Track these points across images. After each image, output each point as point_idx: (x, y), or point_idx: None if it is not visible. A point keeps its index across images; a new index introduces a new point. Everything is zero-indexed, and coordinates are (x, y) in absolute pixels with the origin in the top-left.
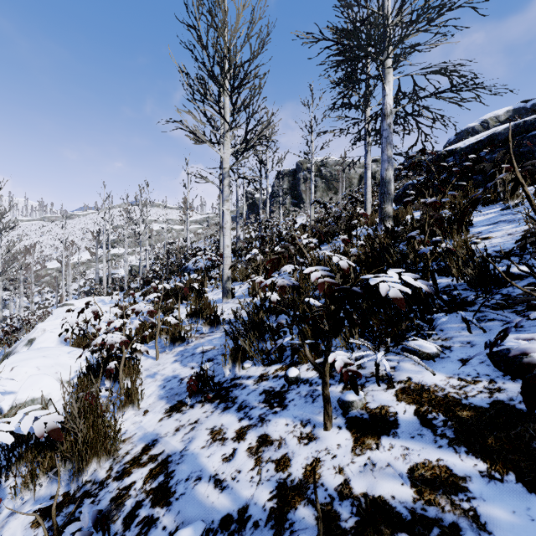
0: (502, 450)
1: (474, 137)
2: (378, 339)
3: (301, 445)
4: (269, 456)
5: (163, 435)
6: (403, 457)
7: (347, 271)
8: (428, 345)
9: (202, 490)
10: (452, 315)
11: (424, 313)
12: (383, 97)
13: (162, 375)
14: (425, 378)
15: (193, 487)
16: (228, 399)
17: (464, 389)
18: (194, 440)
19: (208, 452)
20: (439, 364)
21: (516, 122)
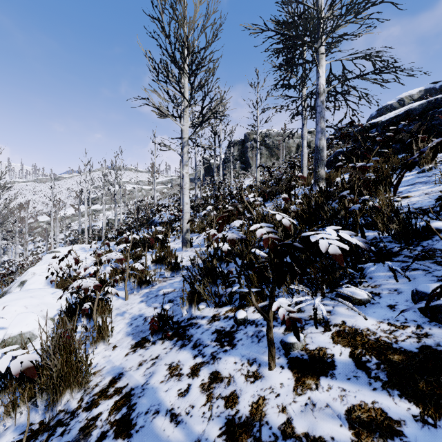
0: (433, 394)
1: (393, 112)
2: (315, 286)
3: (247, 383)
4: (219, 392)
5: (128, 369)
6: (340, 398)
7: (290, 228)
8: (359, 292)
9: (159, 423)
10: (380, 264)
11: (355, 263)
12: (317, 78)
13: (129, 314)
14: (358, 322)
15: (152, 420)
16: (184, 337)
17: (394, 333)
18: (154, 375)
19: (166, 387)
20: (370, 309)
21: (428, 99)
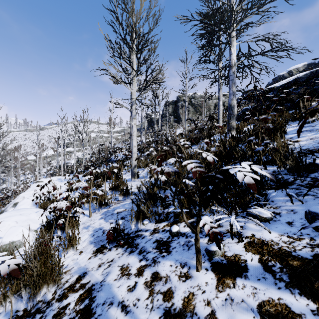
0: None
1: (285, 80)
2: (231, 207)
3: (180, 282)
4: (158, 288)
5: (90, 269)
6: (253, 295)
7: (213, 163)
8: (264, 212)
9: (113, 312)
10: (279, 191)
11: (260, 190)
12: (230, 55)
13: (92, 227)
14: (264, 235)
15: (107, 309)
16: (133, 245)
17: (292, 244)
18: (110, 274)
19: (118, 284)
20: (273, 225)
21: (311, 70)
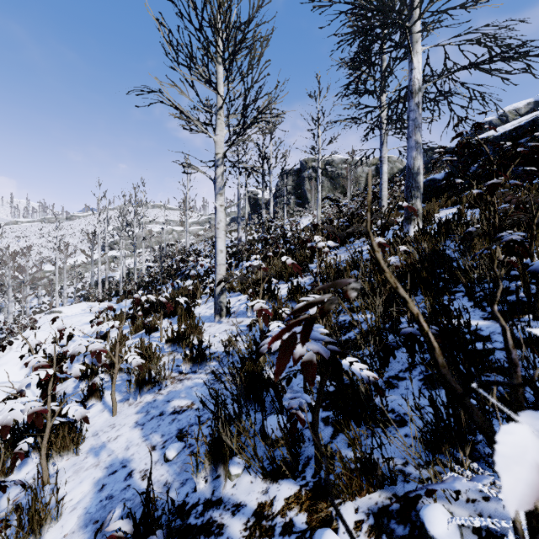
0: None
1: (510, 124)
2: None
3: None
4: None
5: None
6: None
7: None
8: None
9: None
10: None
11: None
12: (410, 71)
13: (109, 454)
14: None
15: None
16: None
17: None
18: None
19: None
20: None
21: None
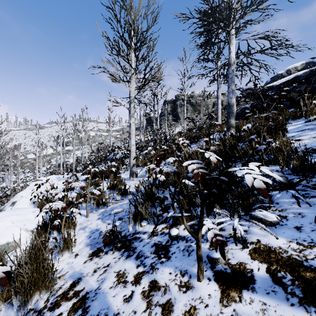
0: None
1: (284, 78)
2: (233, 209)
3: (180, 293)
4: (157, 300)
5: (85, 274)
6: (262, 312)
7: (217, 164)
8: (270, 215)
9: None
10: (283, 192)
11: None
12: (229, 53)
13: (89, 228)
14: (271, 241)
15: None
16: (130, 249)
17: (303, 252)
18: (105, 281)
19: (114, 292)
20: (279, 230)
21: (311, 69)
